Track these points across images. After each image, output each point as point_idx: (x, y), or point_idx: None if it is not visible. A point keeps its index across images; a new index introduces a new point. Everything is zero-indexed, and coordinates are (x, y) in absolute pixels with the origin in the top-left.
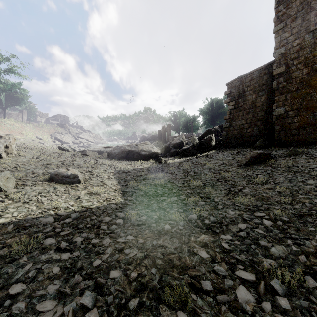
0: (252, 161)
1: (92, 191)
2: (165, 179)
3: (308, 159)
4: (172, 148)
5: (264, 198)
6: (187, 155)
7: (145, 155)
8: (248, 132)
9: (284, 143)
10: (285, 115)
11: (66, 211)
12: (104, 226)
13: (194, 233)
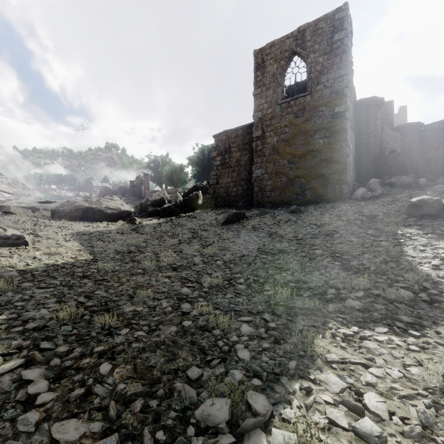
0: (229, 220)
1: (49, 252)
2: (139, 239)
3: (270, 218)
4: (150, 206)
5: (225, 249)
6: (169, 215)
7: (113, 214)
8: (234, 192)
9: (261, 204)
10: (261, 177)
11: (27, 267)
12: (79, 274)
13: (162, 272)
